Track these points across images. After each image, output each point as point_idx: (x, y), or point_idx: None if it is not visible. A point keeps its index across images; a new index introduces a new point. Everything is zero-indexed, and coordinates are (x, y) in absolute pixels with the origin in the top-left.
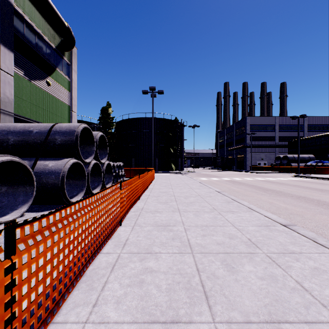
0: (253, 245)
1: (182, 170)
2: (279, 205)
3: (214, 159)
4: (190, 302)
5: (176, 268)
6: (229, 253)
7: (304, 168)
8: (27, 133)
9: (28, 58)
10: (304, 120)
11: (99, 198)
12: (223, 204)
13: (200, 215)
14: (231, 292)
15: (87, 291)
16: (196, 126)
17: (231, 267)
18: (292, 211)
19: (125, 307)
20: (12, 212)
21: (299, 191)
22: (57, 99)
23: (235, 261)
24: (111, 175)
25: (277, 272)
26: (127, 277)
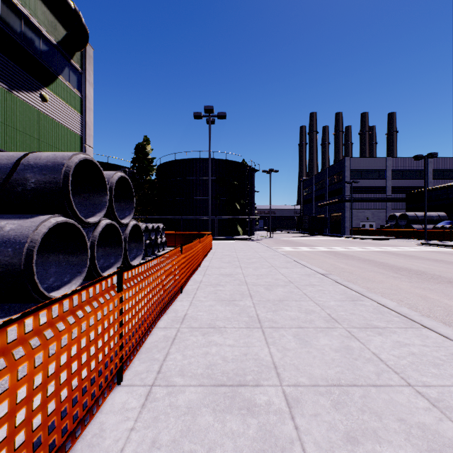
0: None
1: (253, 235)
2: (443, 302)
3: (298, 218)
4: None
5: None
6: None
7: (433, 232)
8: None
9: (6, 54)
10: (427, 162)
11: None
12: (346, 306)
13: (309, 339)
14: None
15: None
16: (273, 171)
17: None
18: None
19: None
20: None
21: (452, 271)
22: (60, 124)
23: None
24: (142, 244)
25: None
26: None
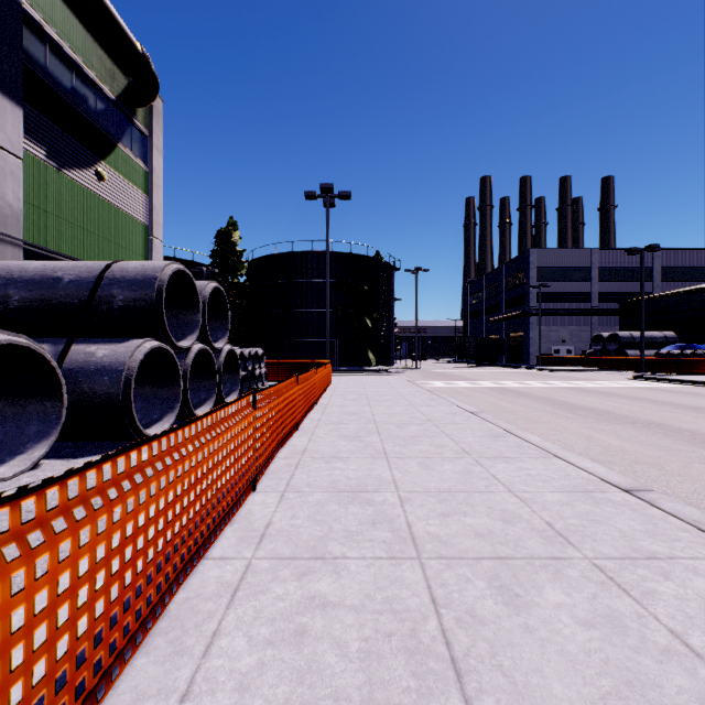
0: (560, 540)
1: (391, 366)
2: (607, 442)
3: (459, 340)
4: (419, 688)
5: (382, 596)
6: (505, 558)
7: (654, 360)
8: (50, 284)
9: (55, 120)
10: (653, 256)
11: (204, 431)
12: (485, 441)
13: (433, 465)
14: (516, 660)
15: (169, 657)
16: (421, 270)
17: (513, 593)
18: (638, 456)
19: (260, 703)
20: (12, 459)
21: (648, 411)
22: (120, 211)
23: (520, 580)
24: (237, 376)
25: (623, 606)
26: (267, 621)
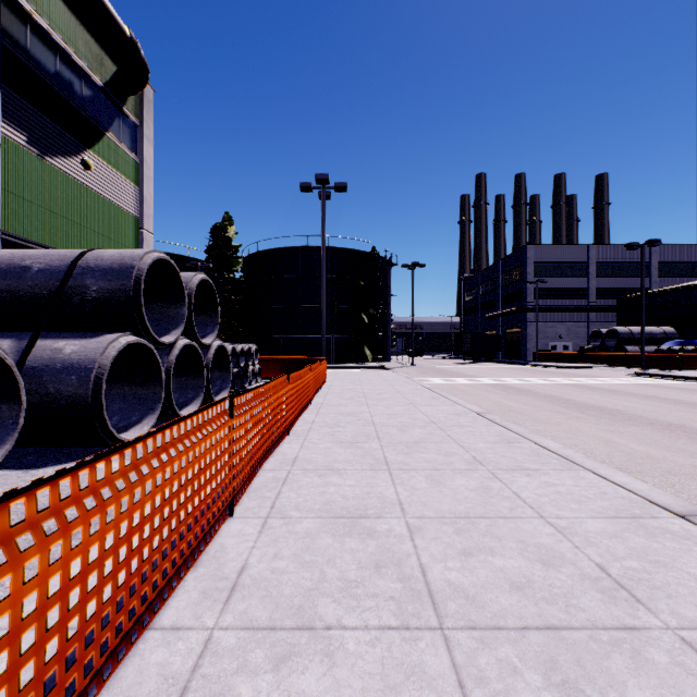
0: (623, 595)
1: (388, 362)
2: (629, 447)
3: (456, 336)
4: None
5: None
6: (558, 627)
7: (655, 356)
8: (17, 273)
9: (36, 105)
10: (650, 252)
11: (148, 455)
12: (498, 448)
13: (444, 480)
14: None
15: None
16: (418, 266)
17: None
18: (669, 465)
19: None
20: None
21: (662, 410)
22: (109, 201)
23: (588, 670)
24: (228, 373)
25: None
26: None
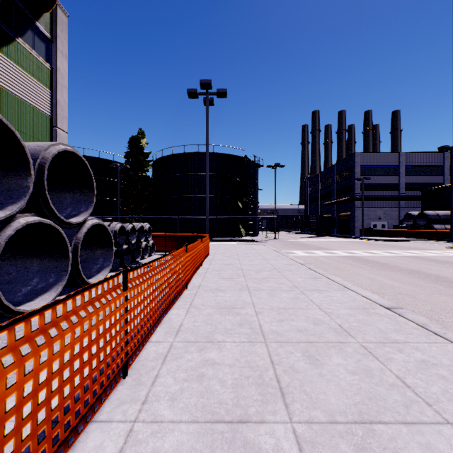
0: None
1: (256, 236)
2: None
3: (305, 218)
4: None
5: None
6: None
7: None
8: None
9: None
10: (444, 157)
11: None
12: None
13: None
14: None
15: None
16: (279, 166)
17: None
18: None
19: None
20: None
21: None
22: (20, 99)
23: None
24: (110, 251)
25: None
26: None
